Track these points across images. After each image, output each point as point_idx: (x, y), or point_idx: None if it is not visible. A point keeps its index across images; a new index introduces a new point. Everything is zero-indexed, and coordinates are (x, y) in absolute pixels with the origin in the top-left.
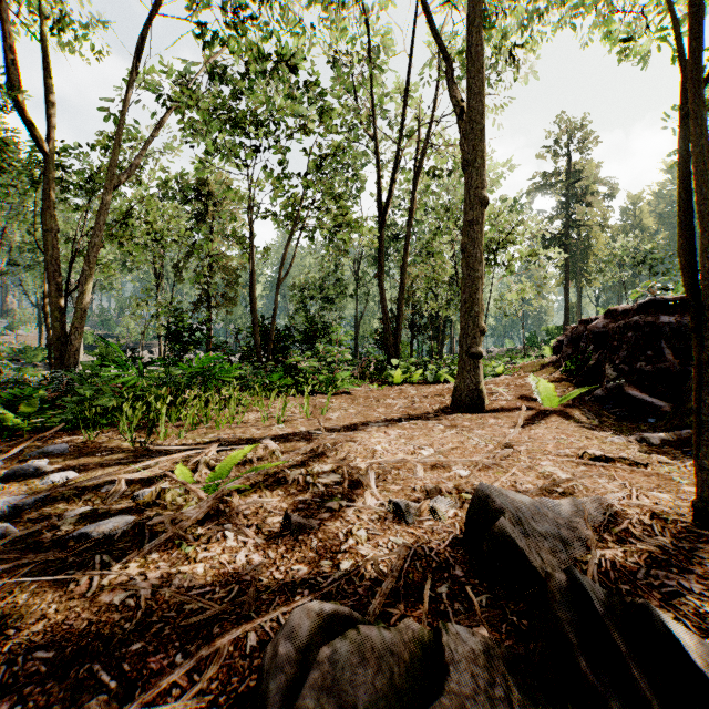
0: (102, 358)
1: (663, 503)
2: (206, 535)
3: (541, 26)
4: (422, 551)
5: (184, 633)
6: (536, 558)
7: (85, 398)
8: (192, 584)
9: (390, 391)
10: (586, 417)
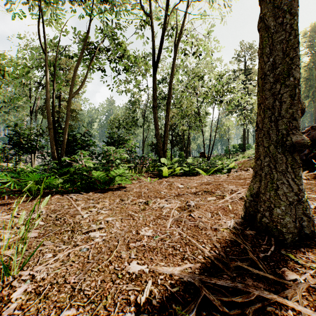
0: None
1: None
2: None
3: None
4: None
5: None
6: None
7: None
8: None
9: (160, 185)
10: None
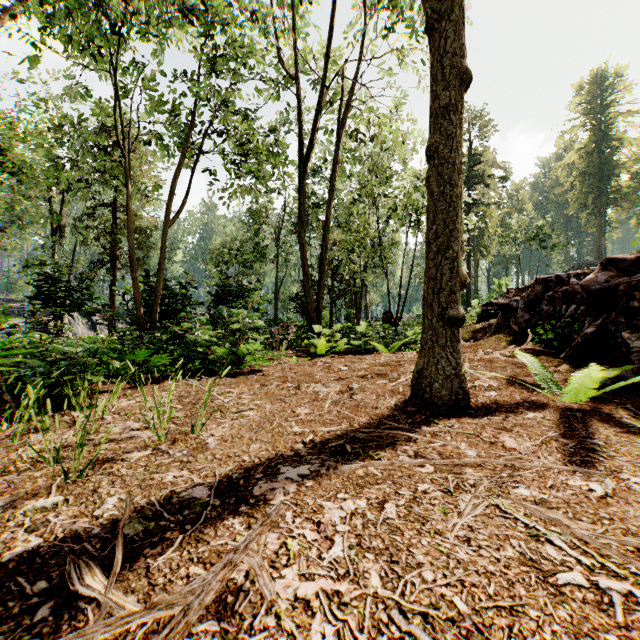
0: None
1: None
2: None
3: None
4: None
5: None
6: None
7: None
8: None
9: (314, 367)
10: None
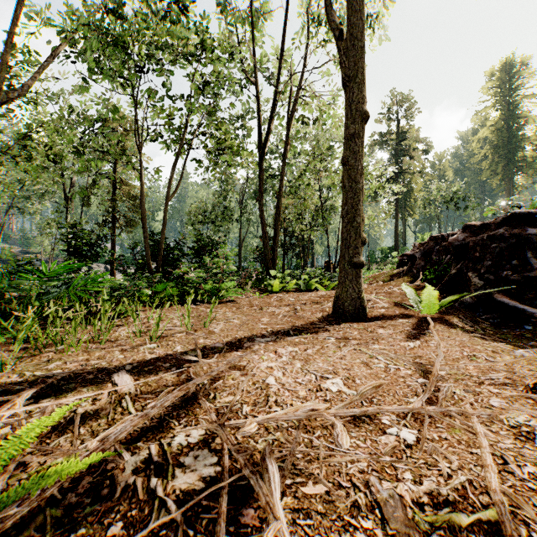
0: None
1: None
2: None
3: None
4: None
5: None
6: None
7: None
8: None
9: (271, 299)
10: (465, 324)
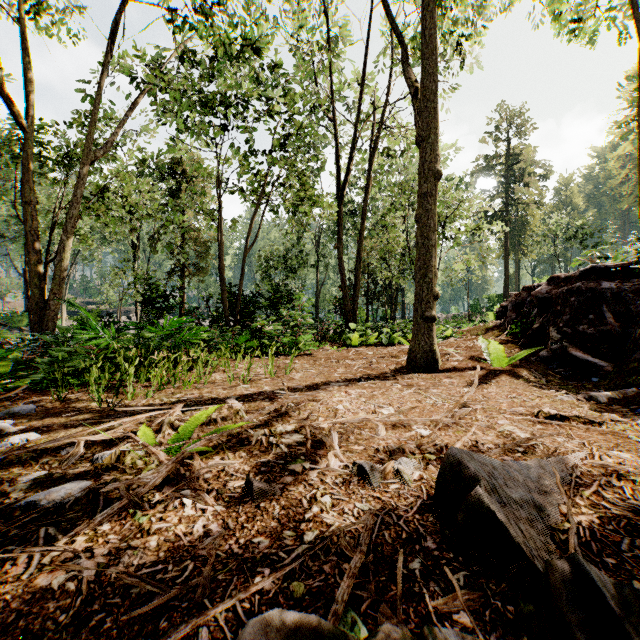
0: (80, 322)
1: (626, 463)
2: (163, 502)
3: (486, 19)
4: (390, 519)
5: (127, 626)
6: (517, 532)
7: (57, 359)
8: (142, 561)
9: (349, 353)
10: (533, 376)
